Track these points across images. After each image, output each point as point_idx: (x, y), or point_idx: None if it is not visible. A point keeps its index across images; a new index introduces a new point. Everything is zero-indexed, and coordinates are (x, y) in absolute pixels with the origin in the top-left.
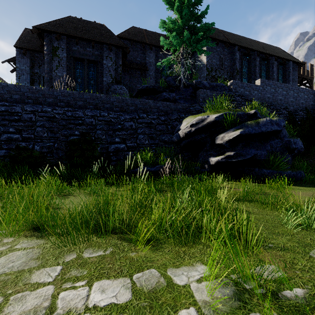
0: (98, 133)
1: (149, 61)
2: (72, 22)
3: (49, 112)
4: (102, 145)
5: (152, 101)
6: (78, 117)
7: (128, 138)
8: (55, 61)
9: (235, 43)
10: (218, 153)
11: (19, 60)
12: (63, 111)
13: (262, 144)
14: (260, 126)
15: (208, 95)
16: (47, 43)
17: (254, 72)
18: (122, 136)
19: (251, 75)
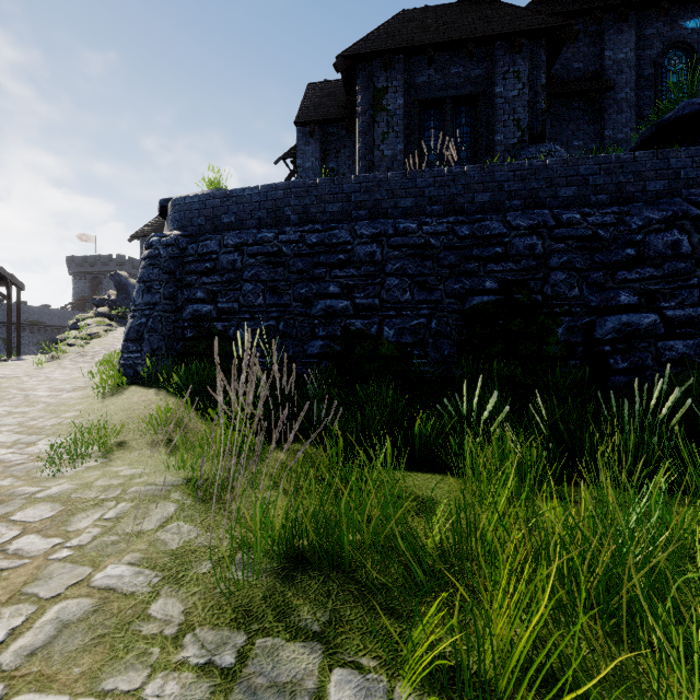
0: (555, 279)
1: (616, 59)
2: (411, 20)
3: (414, 234)
4: (569, 321)
5: None
6: (490, 238)
7: (666, 290)
8: (379, 124)
9: None
10: None
11: (302, 151)
12: (447, 227)
13: None
14: None
15: None
16: (363, 85)
17: None
18: (643, 285)
19: None
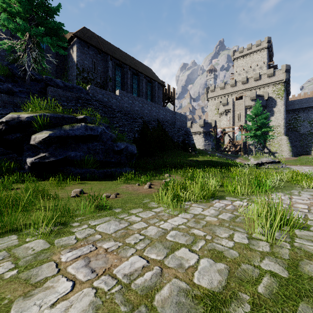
0: None
1: (1, 38)
2: None
3: None
4: None
5: None
6: None
7: None
8: None
9: (108, 52)
10: (36, 153)
11: None
12: None
13: (79, 146)
14: (75, 130)
15: (61, 95)
16: None
17: (127, 83)
18: None
19: (124, 85)
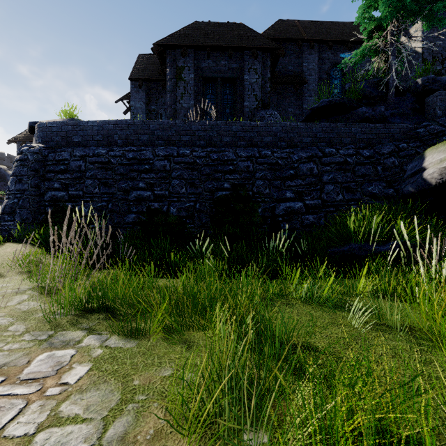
0: (258, 184)
1: (309, 67)
2: (199, 28)
3: (188, 156)
4: (264, 205)
5: (342, 124)
6: (227, 161)
7: (307, 191)
8: (180, 88)
9: None
10: None
11: (134, 96)
12: (206, 154)
13: None
14: None
15: None
16: (170, 63)
17: None
18: (297, 188)
19: None
